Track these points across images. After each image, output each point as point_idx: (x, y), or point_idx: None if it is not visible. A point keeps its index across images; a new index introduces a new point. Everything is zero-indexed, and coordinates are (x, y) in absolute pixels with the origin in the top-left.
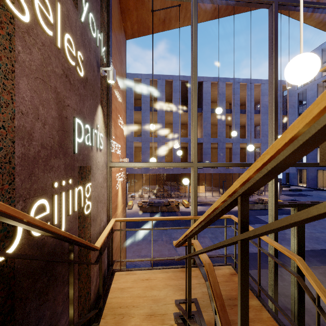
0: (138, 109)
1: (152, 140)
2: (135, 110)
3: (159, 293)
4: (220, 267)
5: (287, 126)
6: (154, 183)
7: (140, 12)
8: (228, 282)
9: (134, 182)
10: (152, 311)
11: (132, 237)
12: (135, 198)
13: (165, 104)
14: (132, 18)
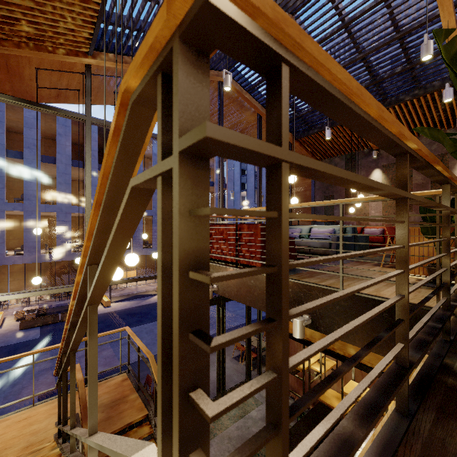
0: (17, 156)
1: (45, 209)
2: (9, 157)
3: (40, 425)
4: (115, 377)
5: (227, 200)
6: (50, 274)
7: (18, 84)
8: (118, 388)
9: (6, 276)
10: (30, 443)
11: (2, 376)
12: (9, 306)
13: (72, 150)
14: (3, 86)
